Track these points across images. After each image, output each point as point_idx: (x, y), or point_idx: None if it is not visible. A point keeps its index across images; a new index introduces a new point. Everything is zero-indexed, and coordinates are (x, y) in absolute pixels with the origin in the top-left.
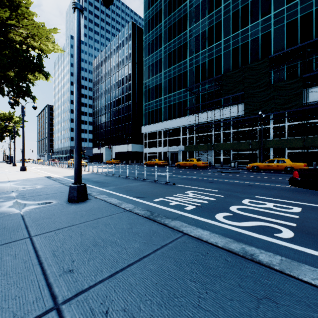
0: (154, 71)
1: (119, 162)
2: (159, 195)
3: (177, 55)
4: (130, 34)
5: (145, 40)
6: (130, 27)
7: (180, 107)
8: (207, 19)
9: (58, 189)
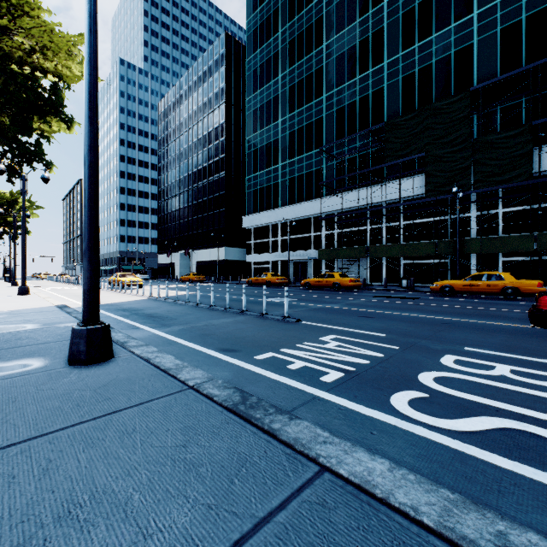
0: (265, 119)
1: (202, 279)
2: (268, 345)
3: (305, 91)
4: (223, 55)
5: (248, 66)
6: (223, 42)
7: (310, 181)
8: (358, 25)
9: (65, 333)
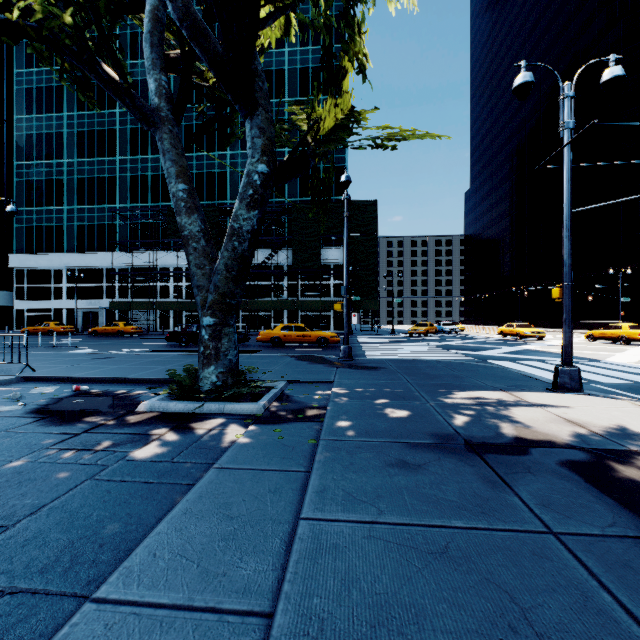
0: (45, 151)
1: None
2: (61, 351)
3: (97, 144)
4: None
5: (19, 78)
6: None
7: (102, 233)
8: None
9: None
